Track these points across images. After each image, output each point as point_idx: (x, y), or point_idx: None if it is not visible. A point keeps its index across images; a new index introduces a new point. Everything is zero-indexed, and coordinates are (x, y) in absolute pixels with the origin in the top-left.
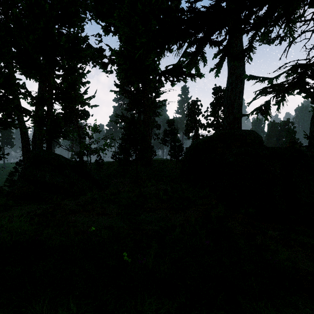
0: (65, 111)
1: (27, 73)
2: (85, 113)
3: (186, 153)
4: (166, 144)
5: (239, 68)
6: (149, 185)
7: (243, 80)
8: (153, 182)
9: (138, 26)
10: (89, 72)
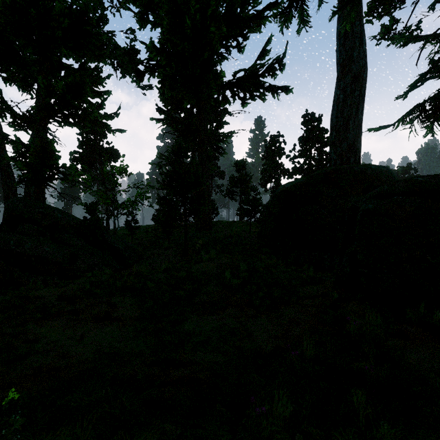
0: (82, 149)
1: (3, 72)
2: (112, 152)
3: (268, 207)
4: (233, 198)
5: (357, 62)
6: (206, 258)
7: (364, 83)
8: (212, 254)
9: (189, 3)
10: (109, 76)
